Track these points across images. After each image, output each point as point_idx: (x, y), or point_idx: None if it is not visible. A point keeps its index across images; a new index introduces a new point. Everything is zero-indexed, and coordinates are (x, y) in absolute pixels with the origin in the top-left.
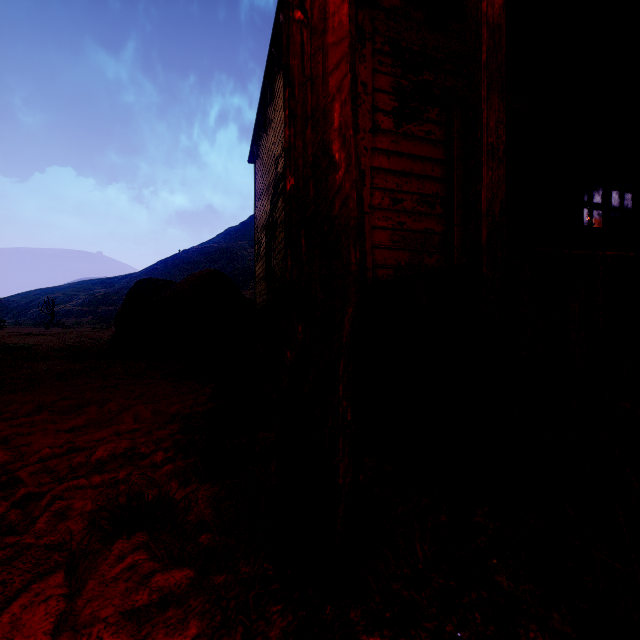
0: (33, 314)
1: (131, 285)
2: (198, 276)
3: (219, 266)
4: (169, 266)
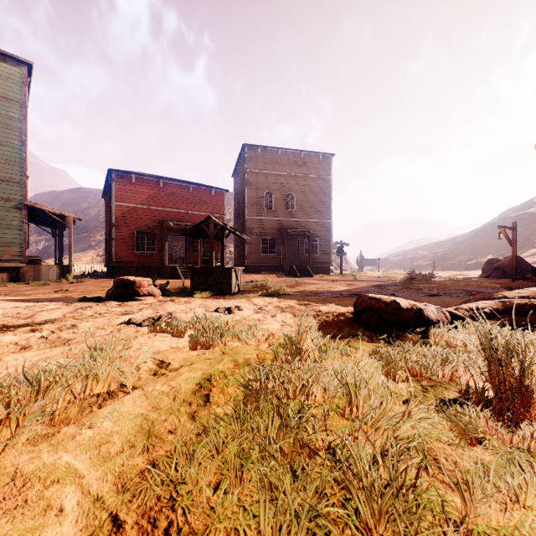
0: (407, 266)
1: (460, 247)
2: (509, 258)
3: (532, 229)
4: (487, 232)
